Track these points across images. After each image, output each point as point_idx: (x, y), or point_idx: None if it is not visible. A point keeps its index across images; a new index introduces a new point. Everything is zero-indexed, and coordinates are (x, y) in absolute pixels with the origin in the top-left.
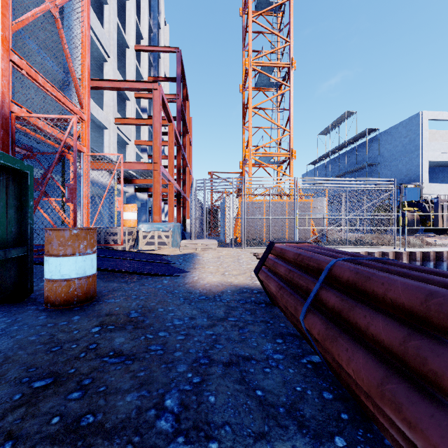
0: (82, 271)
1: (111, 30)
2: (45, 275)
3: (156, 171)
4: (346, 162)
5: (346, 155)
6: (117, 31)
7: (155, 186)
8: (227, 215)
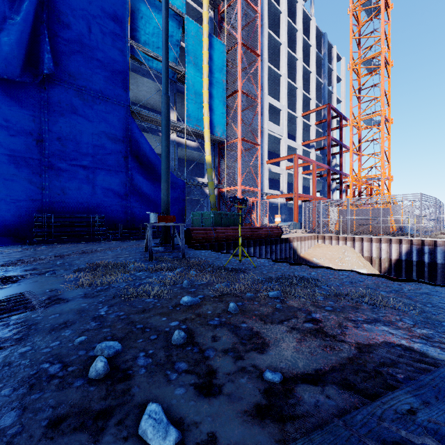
0: None
1: (283, 122)
2: None
3: (295, 197)
4: None
5: None
6: (290, 114)
7: (295, 204)
8: (330, 218)
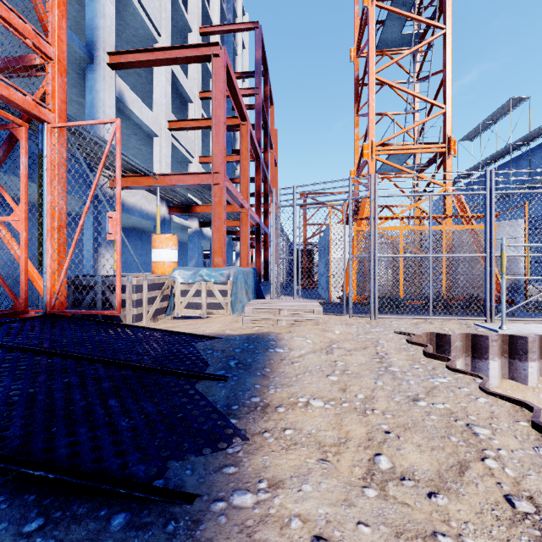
0: None
1: None
2: None
3: (217, 186)
4: (511, 175)
5: (511, 164)
6: (175, 7)
7: (216, 210)
8: (334, 255)
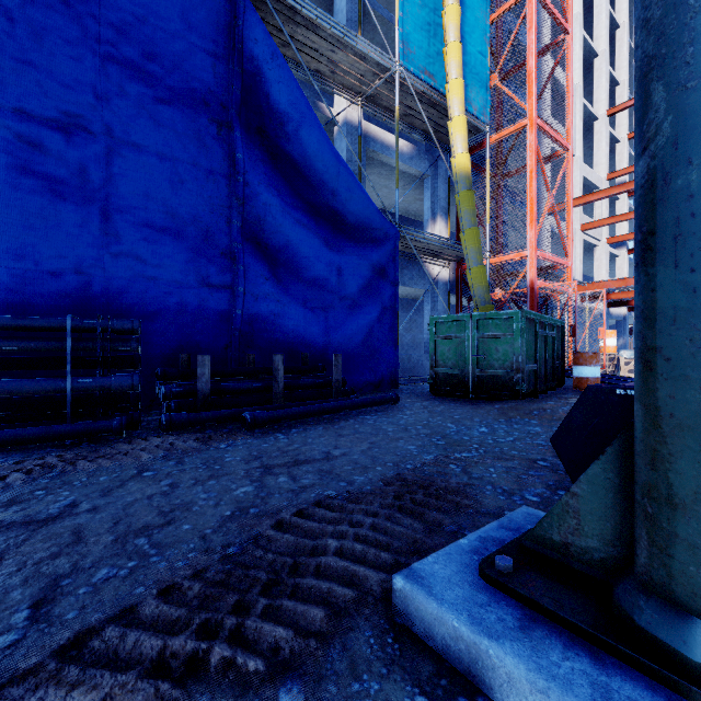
0: (593, 374)
1: (576, 123)
2: (575, 375)
3: None
4: None
5: None
6: (582, 112)
7: None
8: None
